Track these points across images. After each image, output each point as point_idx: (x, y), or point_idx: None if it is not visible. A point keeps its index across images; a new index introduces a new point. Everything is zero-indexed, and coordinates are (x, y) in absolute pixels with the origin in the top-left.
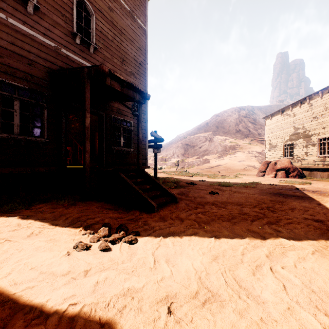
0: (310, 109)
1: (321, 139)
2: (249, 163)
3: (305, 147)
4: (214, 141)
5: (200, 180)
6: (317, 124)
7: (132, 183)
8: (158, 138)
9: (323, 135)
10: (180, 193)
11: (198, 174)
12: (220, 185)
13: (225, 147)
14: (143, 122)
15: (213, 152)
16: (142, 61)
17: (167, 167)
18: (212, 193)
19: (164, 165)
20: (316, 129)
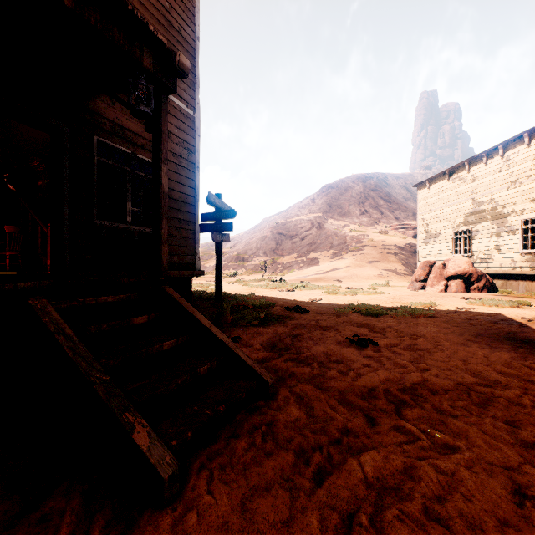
0: (506, 166)
1: (526, 220)
2: (387, 265)
3: (495, 236)
4: (326, 228)
5: (312, 300)
6: (519, 193)
7: (83, 347)
8: (224, 209)
9: (532, 214)
10: (276, 342)
11: (304, 285)
12: (361, 312)
13: (344, 238)
14: (188, 170)
15: (324, 246)
16: (184, 28)
17: (246, 272)
18: (359, 342)
19: (241, 269)
20: (518, 202)
